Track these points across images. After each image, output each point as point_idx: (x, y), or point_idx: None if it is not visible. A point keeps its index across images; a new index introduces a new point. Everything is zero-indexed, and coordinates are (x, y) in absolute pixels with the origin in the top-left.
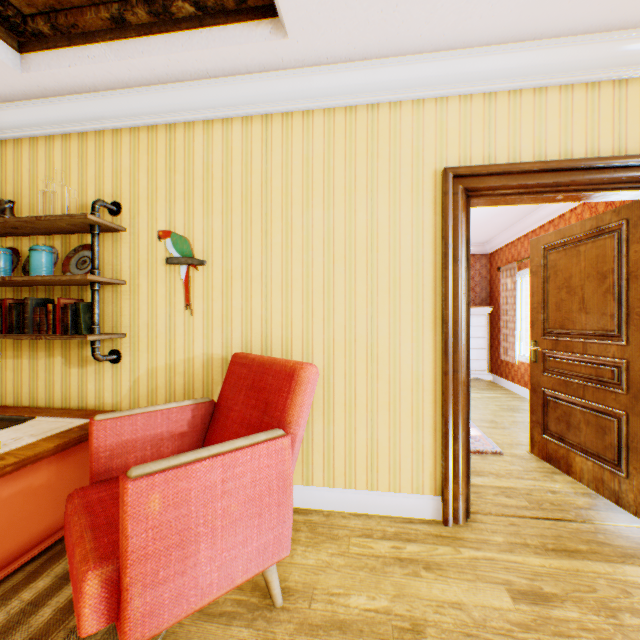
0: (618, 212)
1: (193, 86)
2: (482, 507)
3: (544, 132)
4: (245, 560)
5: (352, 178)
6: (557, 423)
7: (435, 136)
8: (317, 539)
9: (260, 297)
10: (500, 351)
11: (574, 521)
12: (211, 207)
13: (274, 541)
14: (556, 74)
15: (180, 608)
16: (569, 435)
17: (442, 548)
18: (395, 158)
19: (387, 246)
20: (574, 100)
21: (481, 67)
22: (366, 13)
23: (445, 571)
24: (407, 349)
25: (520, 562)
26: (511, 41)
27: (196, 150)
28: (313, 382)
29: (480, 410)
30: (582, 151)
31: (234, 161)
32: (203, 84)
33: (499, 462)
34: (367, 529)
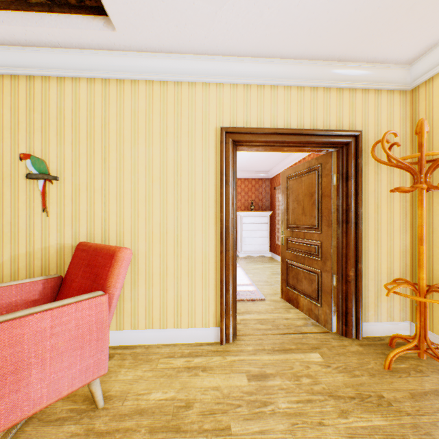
0: (318, 159)
1: (48, 51)
2: (245, 331)
3: (276, 111)
4: (71, 378)
5: (165, 128)
6: (293, 279)
7: (216, 106)
8: (137, 363)
9: (101, 204)
10: (275, 238)
11: (293, 333)
12: (63, 139)
13: (94, 364)
14: (282, 79)
15: (15, 415)
16: (298, 286)
17: (216, 358)
18: (192, 117)
19: (187, 173)
20: (292, 95)
21: (241, 69)
22: (167, 25)
23: (214, 370)
24: (199, 237)
25: (258, 359)
26: (257, 56)
27: (51, 97)
28: (128, 259)
29: (260, 275)
30: (295, 124)
31: (81, 108)
32: (56, 51)
33: (262, 305)
34: (172, 353)
